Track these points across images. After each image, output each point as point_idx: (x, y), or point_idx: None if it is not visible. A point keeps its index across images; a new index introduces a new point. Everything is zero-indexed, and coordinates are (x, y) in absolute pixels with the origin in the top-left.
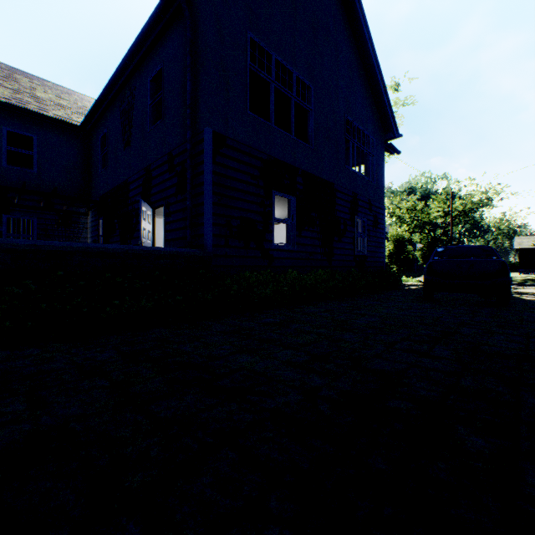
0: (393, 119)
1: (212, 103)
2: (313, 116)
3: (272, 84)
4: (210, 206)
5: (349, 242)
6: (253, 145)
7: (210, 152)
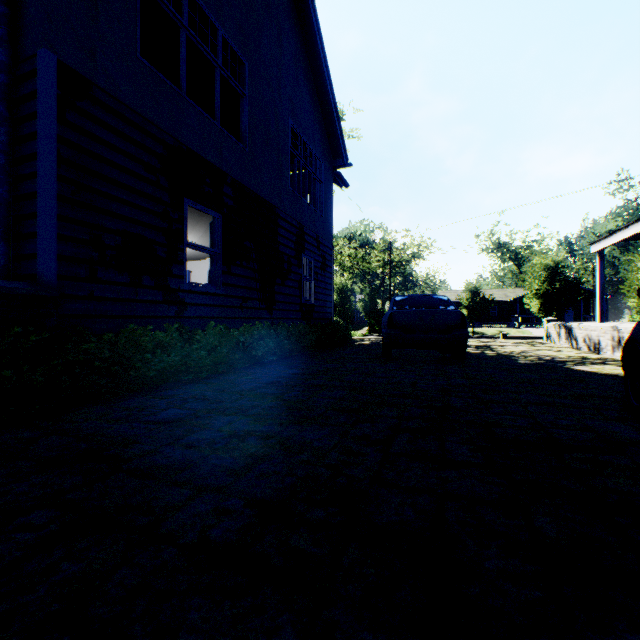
0: (343, 142)
1: (58, 7)
2: (248, 106)
3: (184, 31)
4: (52, 202)
5: (295, 286)
6: (149, 116)
7: (52, 98)
